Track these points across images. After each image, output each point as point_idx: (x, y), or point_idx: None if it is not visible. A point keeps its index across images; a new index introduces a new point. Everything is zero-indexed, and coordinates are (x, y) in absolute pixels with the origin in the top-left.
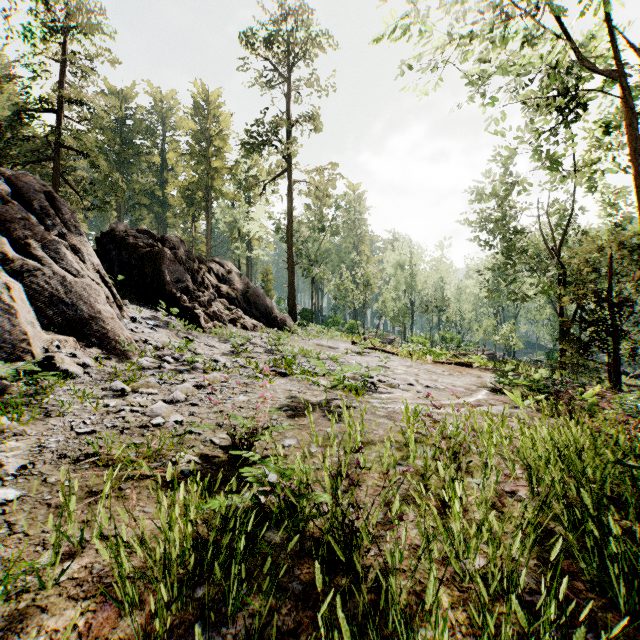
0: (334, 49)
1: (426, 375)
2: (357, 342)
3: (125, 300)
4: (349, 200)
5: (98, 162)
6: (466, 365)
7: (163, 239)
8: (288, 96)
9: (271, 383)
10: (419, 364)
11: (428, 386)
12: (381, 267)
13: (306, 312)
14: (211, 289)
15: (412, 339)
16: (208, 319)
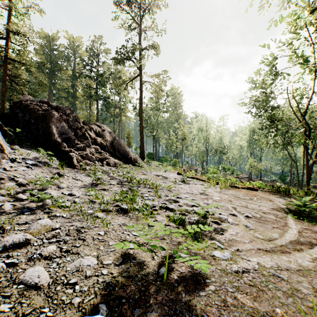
0: (165, 8)
1: (236, 201)
2: (180, 173)
3: (15, 145)
4: (174, 93)
5: (29, 67)
6: (254, 189)
7: (57, 107)
8: (140, 33)
9: (107, 227)
10: (225, 189)
11: (248, 216)
12: (190, 130)
13: (150, 154)
14: (90, 140)
15: (207, 169)
16: (81, 159)
